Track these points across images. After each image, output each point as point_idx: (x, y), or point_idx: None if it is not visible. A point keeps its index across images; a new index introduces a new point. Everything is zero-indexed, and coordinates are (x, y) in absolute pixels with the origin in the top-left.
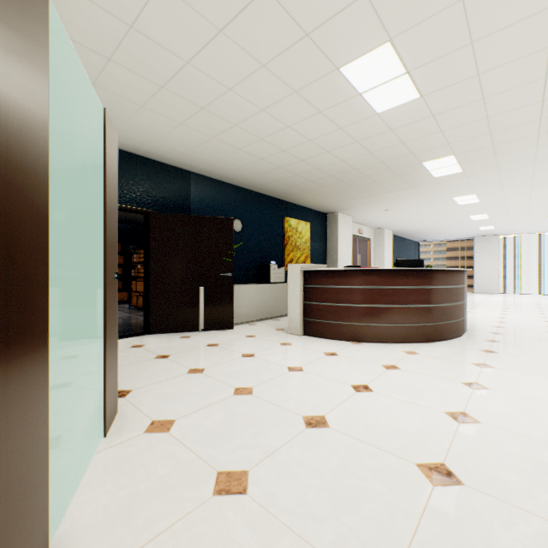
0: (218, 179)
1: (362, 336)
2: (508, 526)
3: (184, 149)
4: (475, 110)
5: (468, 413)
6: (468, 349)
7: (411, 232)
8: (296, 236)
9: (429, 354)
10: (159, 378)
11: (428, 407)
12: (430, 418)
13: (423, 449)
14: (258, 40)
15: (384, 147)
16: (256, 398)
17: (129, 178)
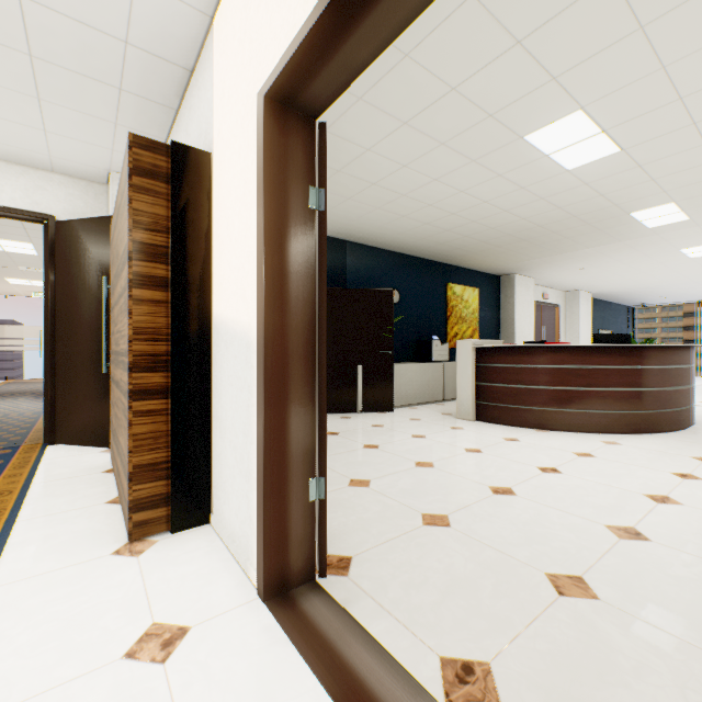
0: (374, 246)
1: (549, 424)
2: (687, 566)
3: (345, 220)
4: (696, 156)
5: (671, 497)
6: (690, 443)
7: (620, 294)
8: (461, 306)
9: (634, 445)
10: (339, 450)
11: (624, 489)
12: (625, 497)
13: (613, 517)
14: (440, 126)
15: (577, 201)
16: (439, 470)
17: None
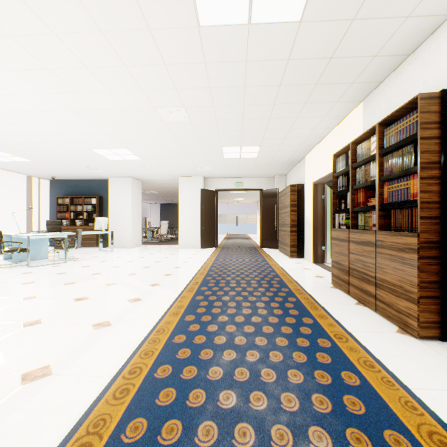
0: None
1: None
2: None
3: None
4: None
5: None
6: None
7: None
8: None
9: None
10: None
11: None
12: None
13: None
14: None
15: None
16: None
17: (331, 187)
